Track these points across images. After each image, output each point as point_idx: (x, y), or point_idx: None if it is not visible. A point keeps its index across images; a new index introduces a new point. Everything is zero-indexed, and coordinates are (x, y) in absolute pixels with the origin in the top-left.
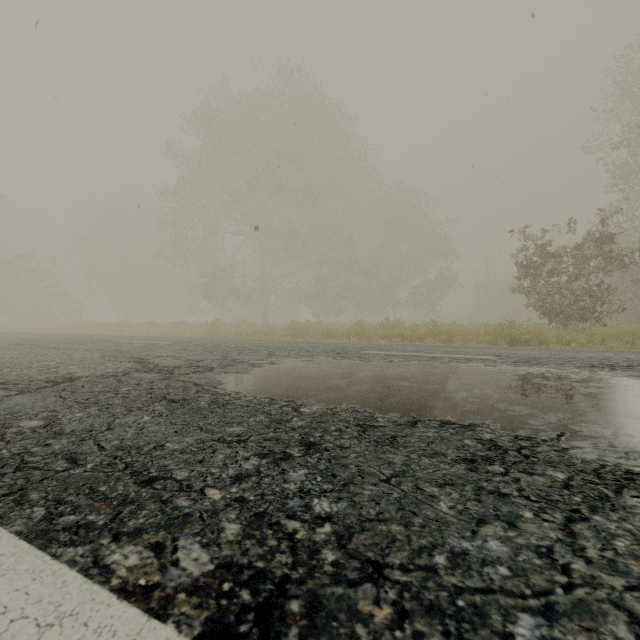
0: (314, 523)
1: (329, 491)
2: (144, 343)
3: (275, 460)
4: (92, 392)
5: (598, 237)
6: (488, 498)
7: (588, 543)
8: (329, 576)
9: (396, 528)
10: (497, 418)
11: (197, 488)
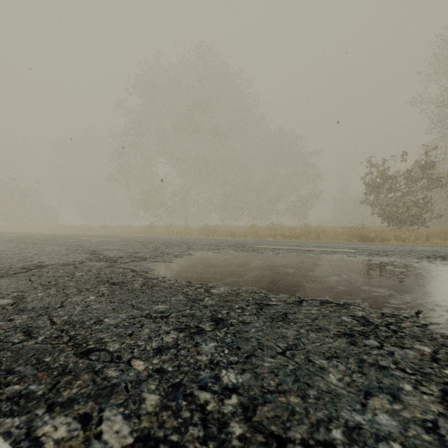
0: (222, 394)
1: (235, 363)
2: (99, 240)
3: (190, 334)
4: (54, 276)
5: (423, 164)
6: (370, 370)
7: None
8: None
9: (294, 400)
10: (364, 298)
11: (125, 359)
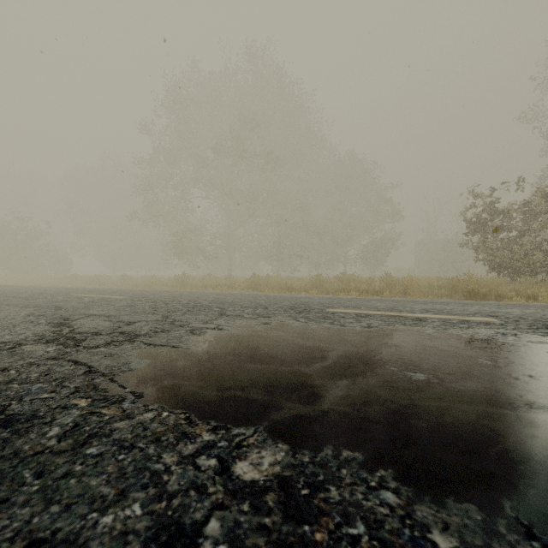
0: None
1: None
2: (96, 297)
3: None
4: None
5: None
6: None
7: None
8: None
9: None
10: None
11: None
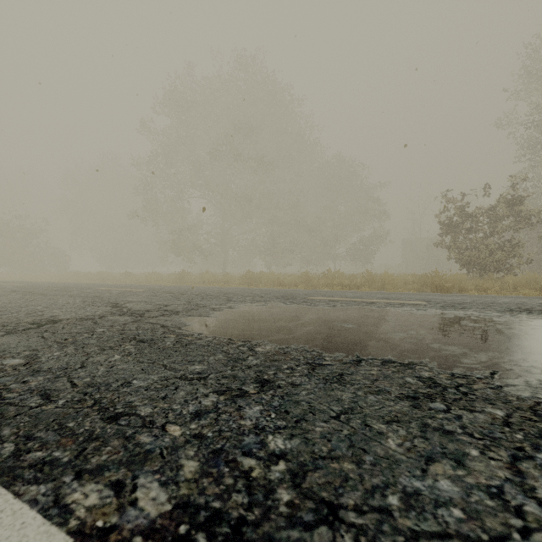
0: (269, 460)
1: (283, 428)
2: (120, 290)
3: (232, 397)
4: (71, 333)
5: (510, 199)
6: (434, 435)
7: (537, 483)
8: (284, 518)
9: (348, 466)
10: (433, 357)
11: (159, 424)
